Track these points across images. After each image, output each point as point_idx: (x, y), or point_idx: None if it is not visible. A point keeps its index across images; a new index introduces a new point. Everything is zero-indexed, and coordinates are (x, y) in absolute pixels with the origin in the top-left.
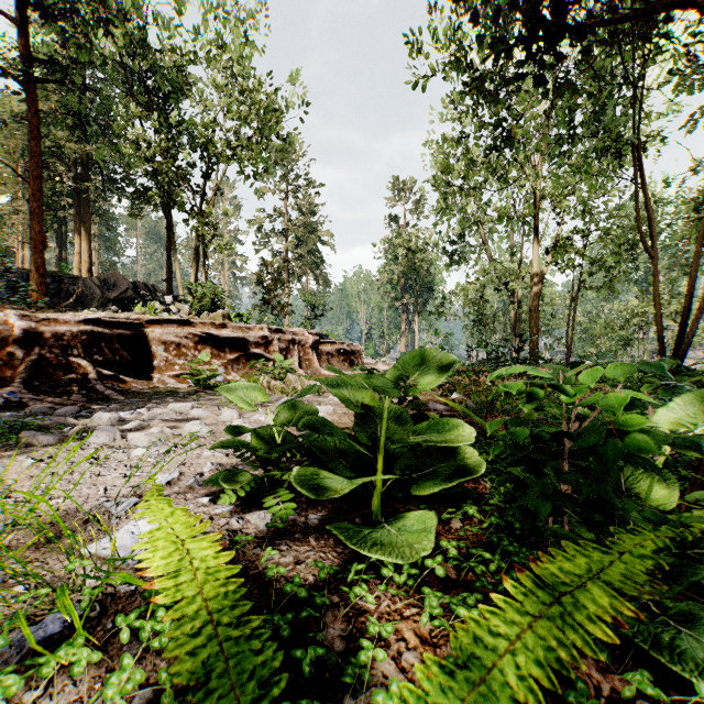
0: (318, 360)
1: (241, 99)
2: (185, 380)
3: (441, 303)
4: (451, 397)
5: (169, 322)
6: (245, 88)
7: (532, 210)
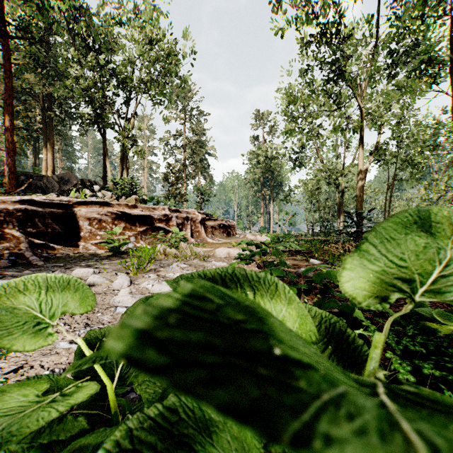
0: (205, 231)
1: (151, 48)
2: (104, 246)
3: (288, 193)
4: (312, 262)
5: (93, 204)
6: (154, 41)
7: (360, 123)
